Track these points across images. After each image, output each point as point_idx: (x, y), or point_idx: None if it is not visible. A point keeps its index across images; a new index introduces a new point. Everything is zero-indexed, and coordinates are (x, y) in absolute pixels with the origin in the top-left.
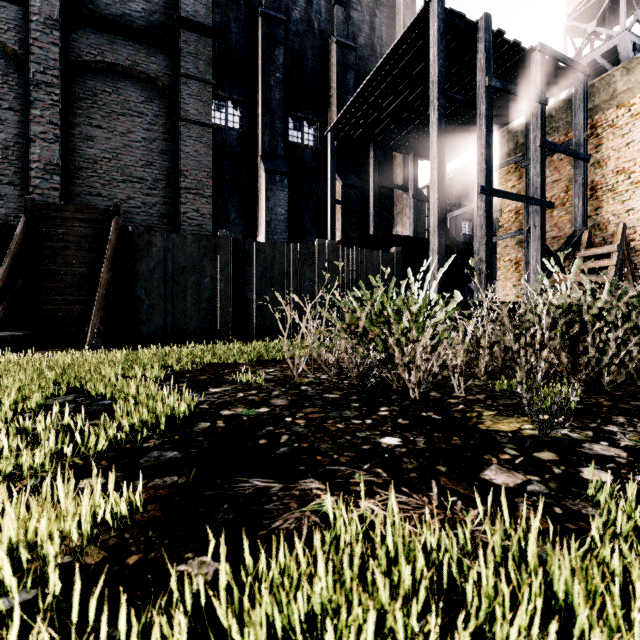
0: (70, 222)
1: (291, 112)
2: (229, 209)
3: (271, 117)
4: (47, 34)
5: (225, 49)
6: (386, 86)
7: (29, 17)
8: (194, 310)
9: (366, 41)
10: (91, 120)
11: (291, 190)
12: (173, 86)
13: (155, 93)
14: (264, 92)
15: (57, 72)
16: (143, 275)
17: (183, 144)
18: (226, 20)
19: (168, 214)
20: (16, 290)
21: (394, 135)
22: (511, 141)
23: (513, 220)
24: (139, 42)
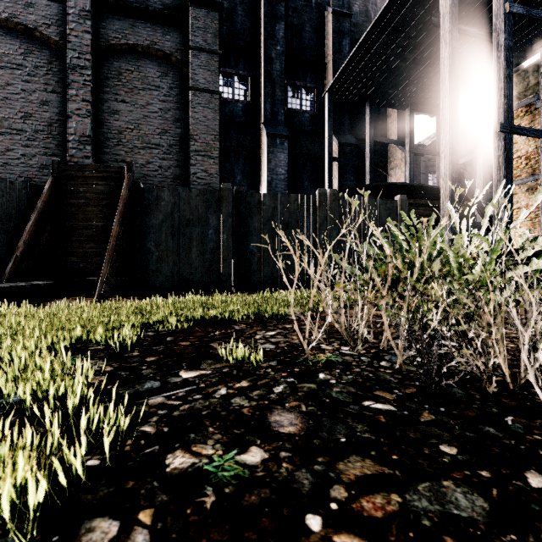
0: (90, 181)
1: (290, 81)
2: (235, 172)
3: (272, 87)
4: (81, 24)
5: (232, 31)
6: (385, 38)
7: (67, 11)
8: (199, 261)
9: (360, 8)
10: (117, 96)
11: (290, 152)
12: (185, 60)
13: (170, 68)
14: (266, 65)
15: (89, 56)
16: (152, 228)
17: (193, 111)
18: (233, 5)
19: (181, 175)
20: (42, 243)
21: (391, 90)
22: (520, 84)
23: (523, 166)
24: (156, 23)
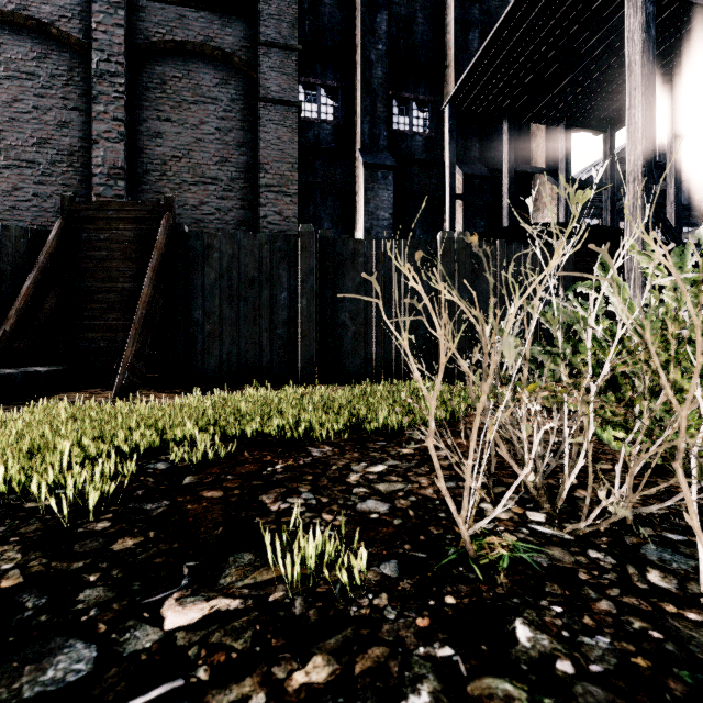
0: (114, 224)
1: (396, 93)
2: (322, 218)
3: (372, 100)
4: (111, 15)
5: (317, 27)
6: (535, 18)
7: None
8: (267, 338)
9: None
10: (160, 113)
11: (396, 190)
12: (251, 61)
13: (231, 72)
14: (363, 70)
15: (122, 58)
16: (201, 291)
17: (263, 130)
18: None
19: (246, 220)
20: (46, 313)
21: (539, 98)
22: None
23: None
24: (212, 12)
